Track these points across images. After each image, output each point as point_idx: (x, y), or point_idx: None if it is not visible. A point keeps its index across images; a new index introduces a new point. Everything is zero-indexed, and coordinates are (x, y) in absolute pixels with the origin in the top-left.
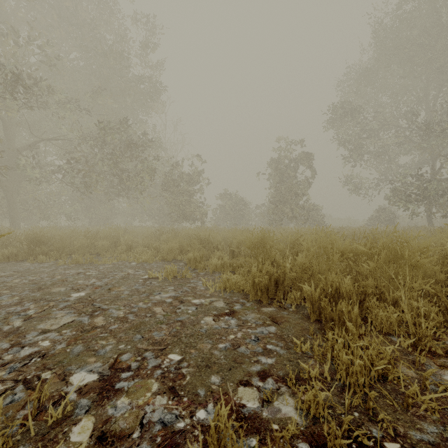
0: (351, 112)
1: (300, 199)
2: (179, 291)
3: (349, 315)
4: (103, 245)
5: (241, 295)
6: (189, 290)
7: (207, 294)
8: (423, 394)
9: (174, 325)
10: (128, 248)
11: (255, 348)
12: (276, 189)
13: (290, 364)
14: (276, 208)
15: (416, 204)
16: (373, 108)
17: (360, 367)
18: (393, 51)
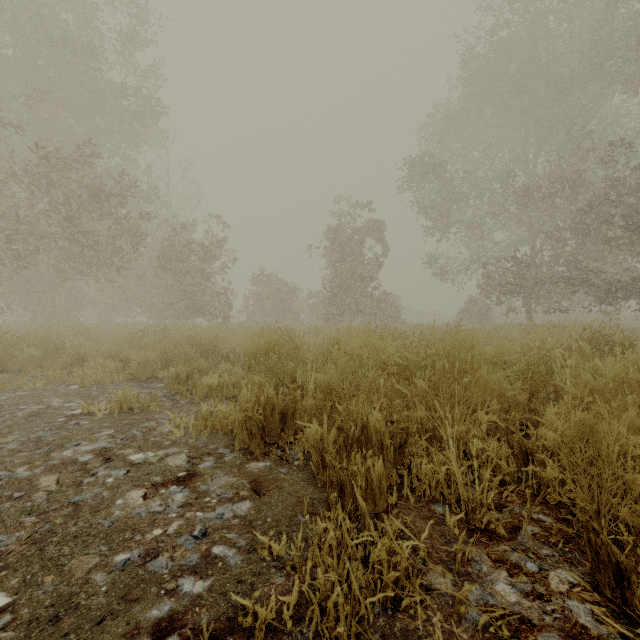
0: (433, 167)
1: (367, 284)
2: (119, 438)
3: (369, 475)
4: (31, 356)
5: (226, 440)
6: (138, 435)
7: (167, 441)
8: (453, 636)
9: (55, 514)
10: (79, 361)
11: (187, 558)
12: (334, 270)
13: (236, 590)
14: (334, 298)
15: (513, 293)
16: (462, 165)
17: (343, 598)
18: (486, 90)
